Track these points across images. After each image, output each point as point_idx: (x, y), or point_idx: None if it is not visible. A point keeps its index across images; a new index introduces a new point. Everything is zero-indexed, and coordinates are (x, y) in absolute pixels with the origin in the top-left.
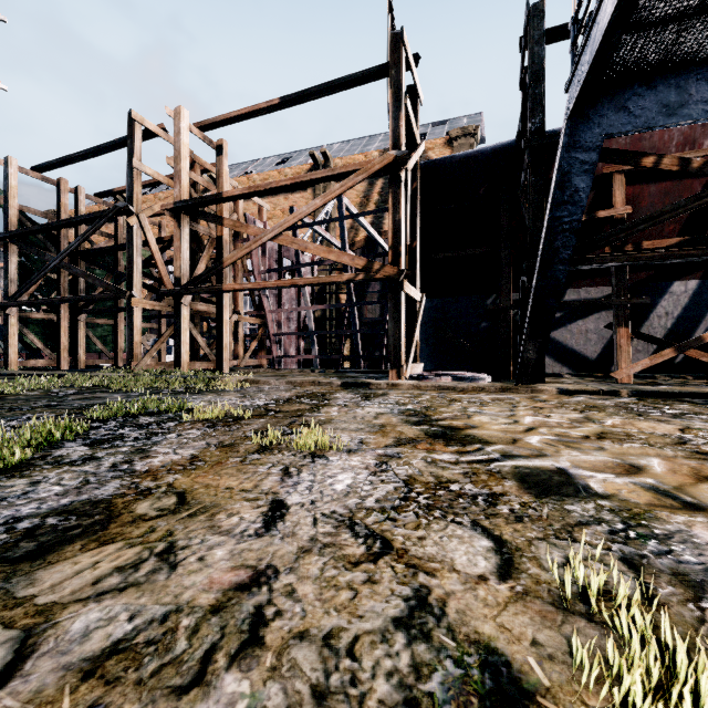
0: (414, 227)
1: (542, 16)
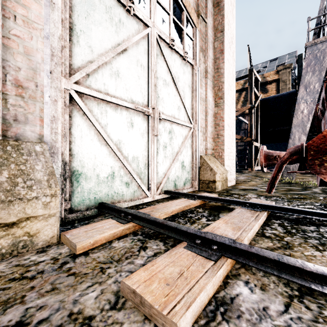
0: (257, 123)
1: (302, 58)
